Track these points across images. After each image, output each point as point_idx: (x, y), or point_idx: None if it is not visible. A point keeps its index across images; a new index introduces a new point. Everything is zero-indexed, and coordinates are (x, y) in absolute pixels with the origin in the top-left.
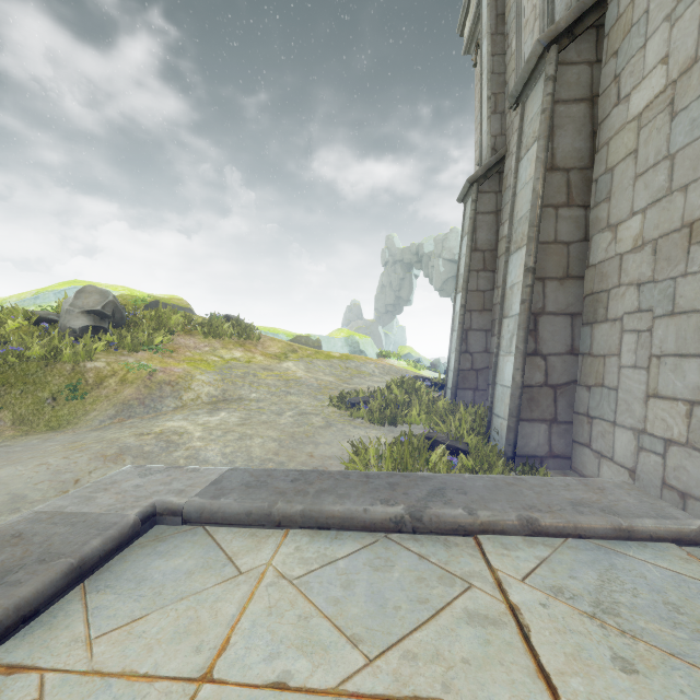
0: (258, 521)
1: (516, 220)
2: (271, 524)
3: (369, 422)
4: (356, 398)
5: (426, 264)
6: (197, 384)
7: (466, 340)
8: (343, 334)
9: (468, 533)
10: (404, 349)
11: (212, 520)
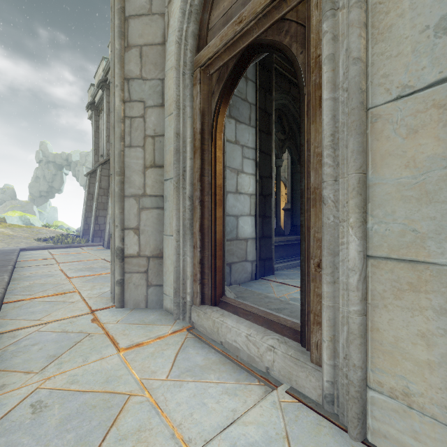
0: (42, 249)
1: (95, 195)
2: (45, 249)
3: (53, 244)
4: (46, 238)
5: (74, 168)
6: None
7: (87, 220)
8: (18, 214)
9: (78, 247)
10: (58, 223)
11: (33, 249)
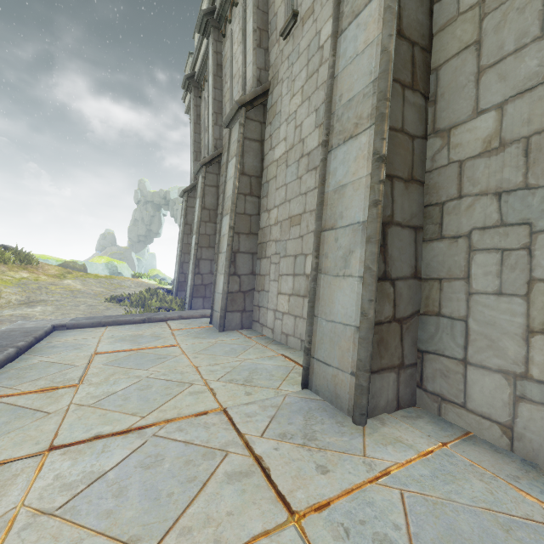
0: (96, 325)
1: (195, 222)
2: (101, 326)
3: (130, 307)
4: (122, 297)
5: (172, 207)
6: (6, 294)
7: (182, 267)
8: (104, 260)
9: (164, 321)
10: (153, 271)
11: (78, 327)
